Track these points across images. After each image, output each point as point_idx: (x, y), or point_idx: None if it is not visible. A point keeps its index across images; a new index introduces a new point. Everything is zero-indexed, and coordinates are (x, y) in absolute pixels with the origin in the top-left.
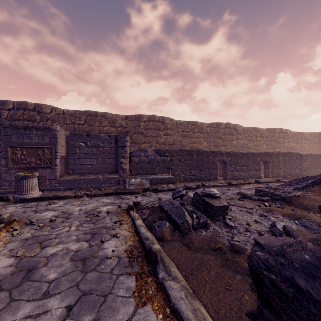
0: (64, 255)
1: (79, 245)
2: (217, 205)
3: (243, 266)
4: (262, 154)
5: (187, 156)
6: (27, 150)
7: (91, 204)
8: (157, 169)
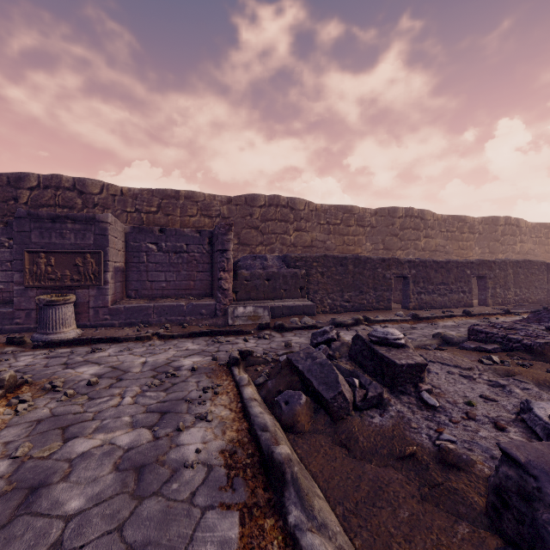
0: (105, 457)
1: (135, 435)
2: (404, 362)
3: (471, 503)
4: (475, 264)
5: (337, 266)
6: (58, 257)
7: (164, 354)
8: (283, 291)
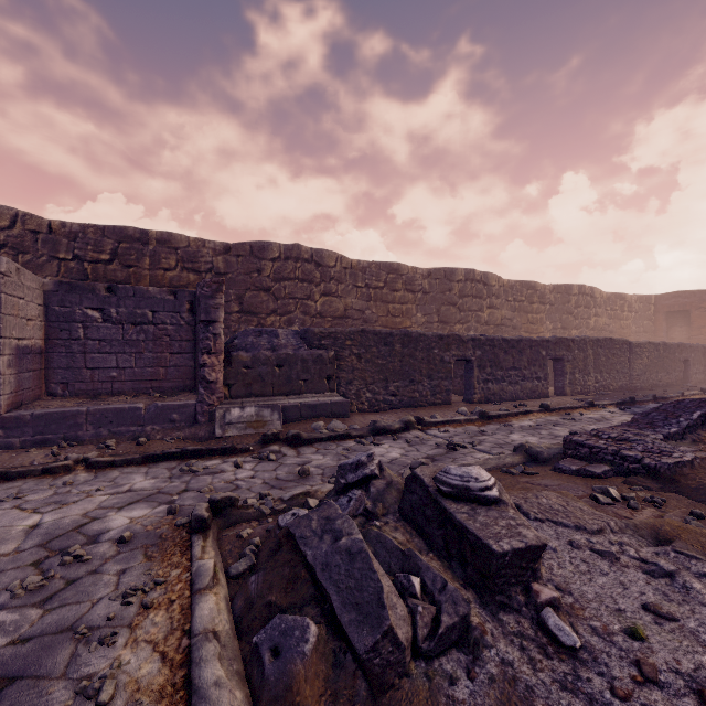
0: None
1: None
2: (507, 548)
3: None
4: (551, 342)
5: (380, 346)
6: None
7: (83, 503)
8: (303, 382)
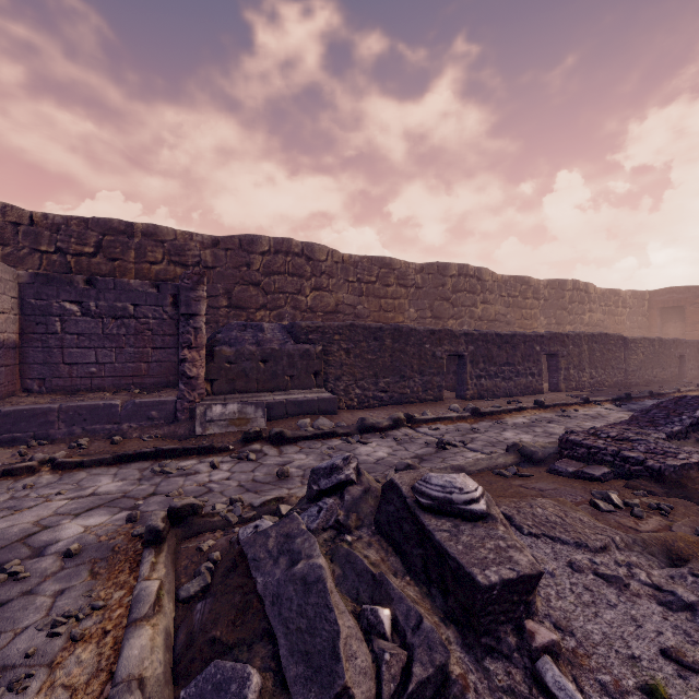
0: None
1: None
2: (494, 579)
3: None
4: (545, 338)
5: (370, 341)
6: None
7: (38, 509)
8: (289, 377)
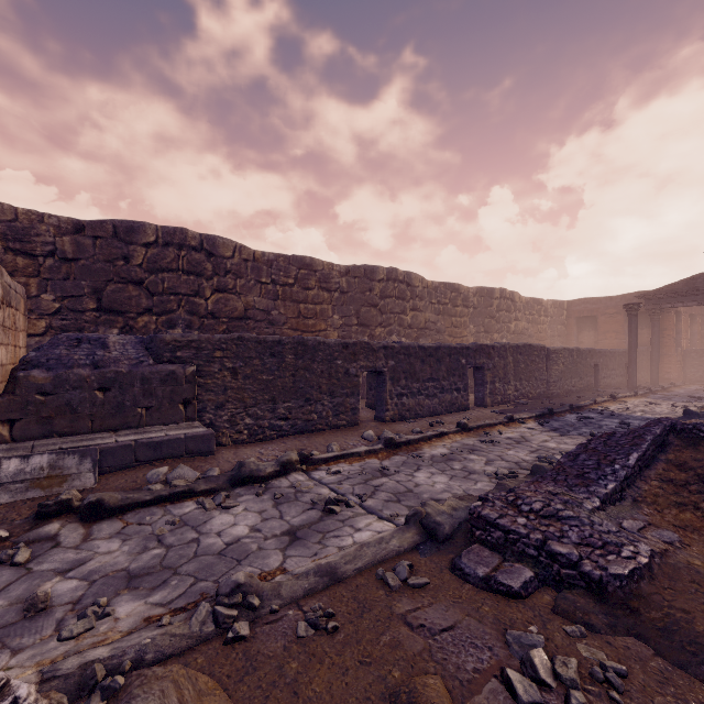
0: None
1: None
2: None
3: None
4: (471, 350)
5: (265, 358)
6: None
7: None
8: (144, 410)
